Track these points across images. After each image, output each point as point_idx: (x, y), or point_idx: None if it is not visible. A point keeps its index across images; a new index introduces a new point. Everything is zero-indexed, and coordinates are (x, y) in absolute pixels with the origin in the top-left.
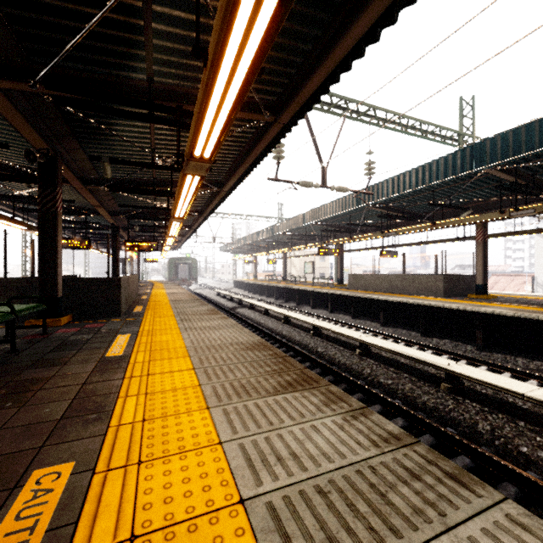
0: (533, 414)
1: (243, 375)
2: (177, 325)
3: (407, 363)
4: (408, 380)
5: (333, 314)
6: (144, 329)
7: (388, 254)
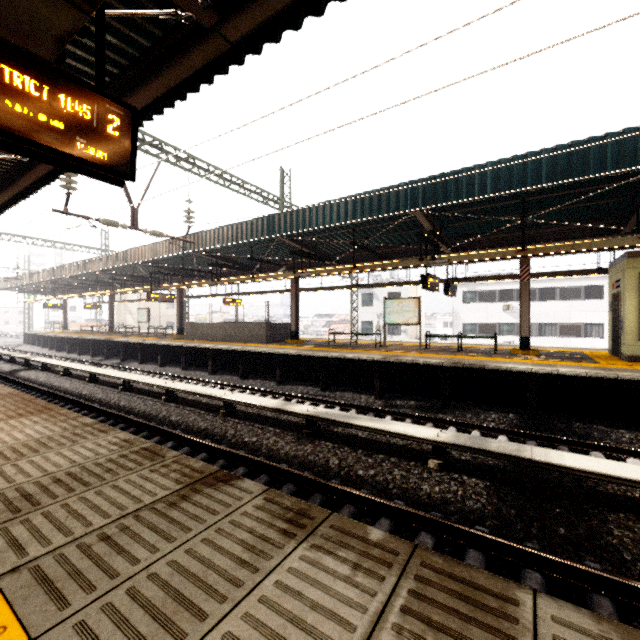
0: (270, 419)
1: None
2: None
3: (207, 402)
4: (197, 414)
5: (164, 367)
6: None
7: (231, 302)
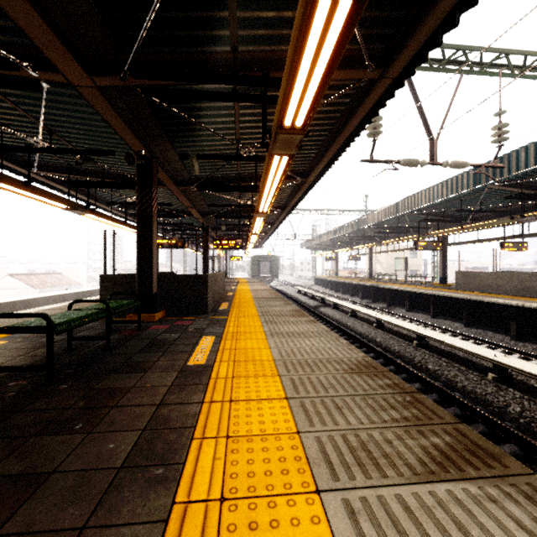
0: None
1: (358, 421)
2: (262, 328)
3: None
4: None
5: (437, 319)
6: (229, 331)
7: (512, 247)
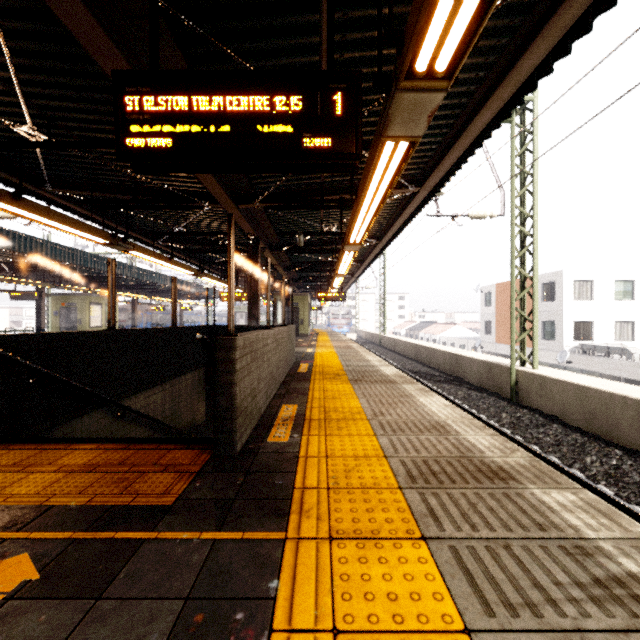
0: None
1: None
2: None
3: None
4: None
5: None
6: None
7: None
